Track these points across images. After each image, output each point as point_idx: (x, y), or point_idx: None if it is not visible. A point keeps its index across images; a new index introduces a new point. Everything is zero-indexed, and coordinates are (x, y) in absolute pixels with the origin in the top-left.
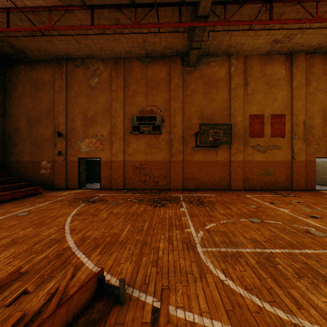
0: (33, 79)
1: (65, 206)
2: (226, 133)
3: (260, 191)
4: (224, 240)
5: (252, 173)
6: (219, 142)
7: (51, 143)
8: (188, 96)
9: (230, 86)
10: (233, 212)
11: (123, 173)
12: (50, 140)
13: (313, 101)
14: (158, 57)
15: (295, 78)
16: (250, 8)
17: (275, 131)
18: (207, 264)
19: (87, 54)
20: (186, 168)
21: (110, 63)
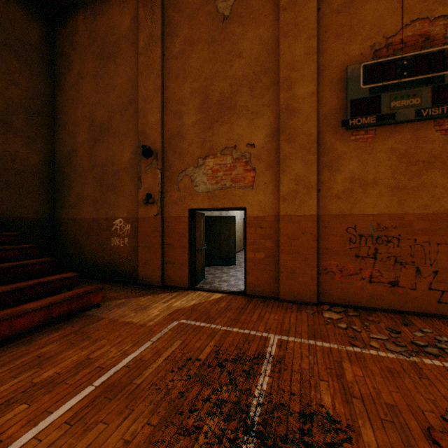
0: (99, 39)
1: None
2: None
3: None
4: None
5: None
6: None
7: (132, 177)
8: None
9: None
10: None
11: (316, 254)
12: (130, 169)
13: None
14: None
15: None
16: None
17: None
18: None
19: None
20: None
21: None
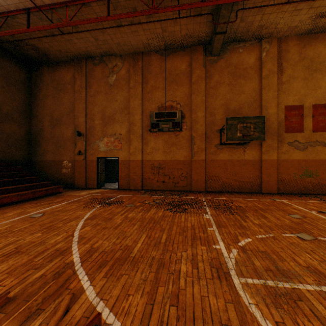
0: (56, 81)
1: (80, 207)
2: (257, 127)
3: (299, 196)
4: (268, 267)
5: (288, 174)
6: (250, 138)
7: (72, 143)
8: (211, 89)
9: (260, 74)
10: (271, 223)
11: (142, 173)
12: (71, 139)
13: None
14: (178, 48)
15: None
16: None
17: (318, 124)
18: (250, 310)
19: (105, 51)
20: (209, 168)
21: (128, 59)
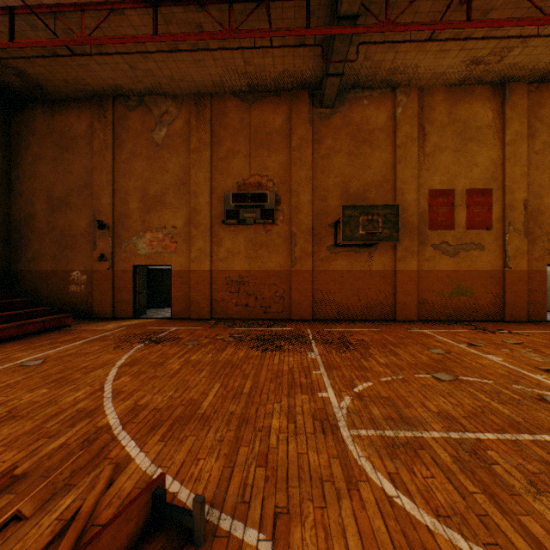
0: (58, 132)
1: (108, 348)
2: (388, 221)
3: (447, 324)
4: (389, 415)
5: (434, 292)
6: (377, 237)
7: (88, 241)
8: (321, 159)
9: (394, 141)
10: (403, 361)
11: (210, 291)
12: (86, 235)
13: (541, 166)
14: (269, 91)
15: (510, 126)
16: (431, 1)
17: (474, 218)
18: (360, 463)
19: (148, 87)
20: (319, 283)
21: (188, 103)
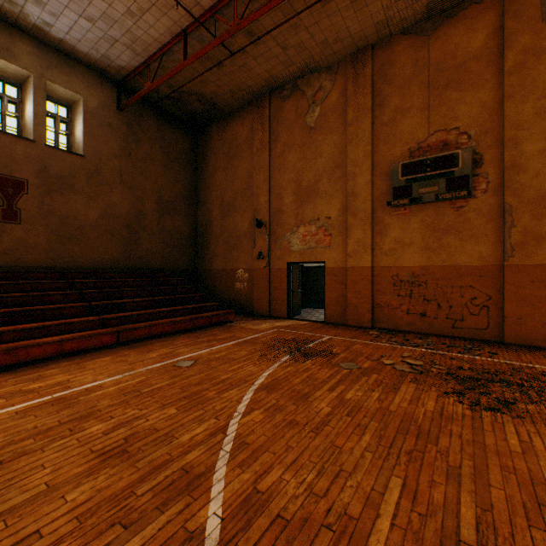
0: (227, 143)
1: (253, 356)
2: None
3: None
4: None
5: None
6: None
7: (249, 240)
8: None
9: None
10: None
11: (371, 293)
12: (248, 234)
13: None
14: (461, 3)
15: None
16: None
17: None
18: None
19: (301, 67)
20: None
21: (343, 69)
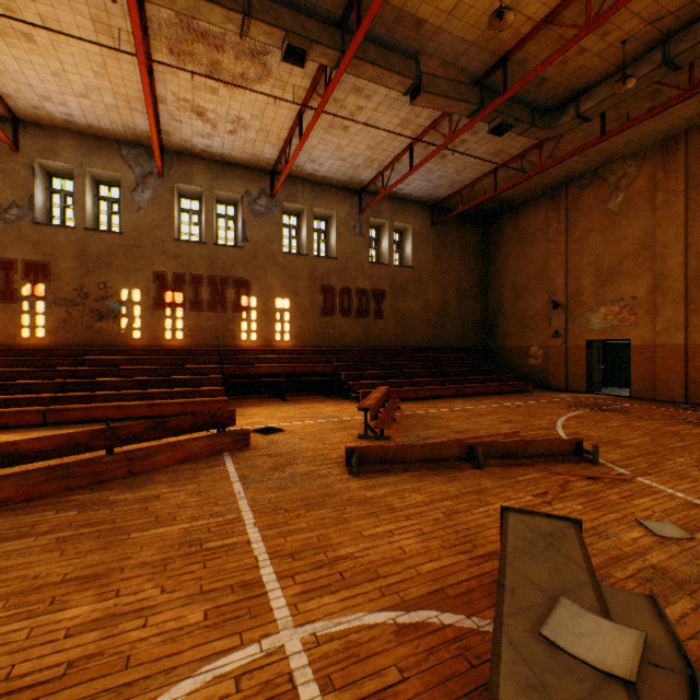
0: (519, 231)
1: (559, 407)
2: None
3: None
4: None
5: None
6: None
7: (543, 320)
8: None
9: None
10: None
11: (684, 370)
12: (541, 314)
13: None
14: None
15: None
16: None
17: None
18: None
19: (601, 161)
20: None
21: (650, 155)
